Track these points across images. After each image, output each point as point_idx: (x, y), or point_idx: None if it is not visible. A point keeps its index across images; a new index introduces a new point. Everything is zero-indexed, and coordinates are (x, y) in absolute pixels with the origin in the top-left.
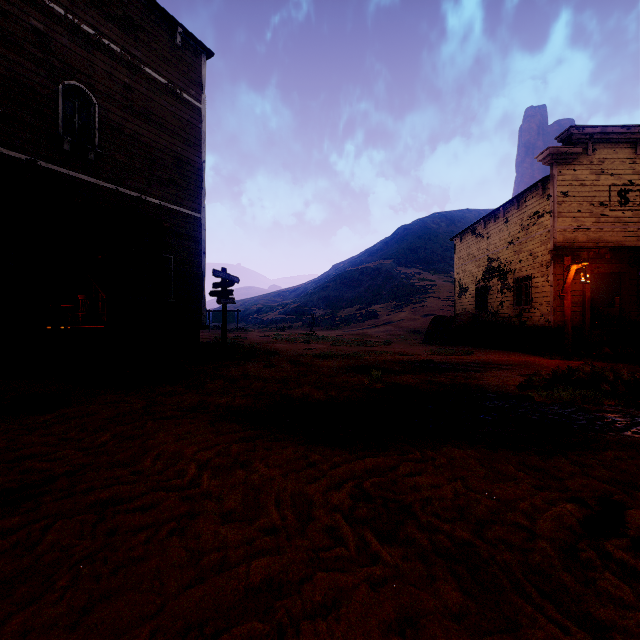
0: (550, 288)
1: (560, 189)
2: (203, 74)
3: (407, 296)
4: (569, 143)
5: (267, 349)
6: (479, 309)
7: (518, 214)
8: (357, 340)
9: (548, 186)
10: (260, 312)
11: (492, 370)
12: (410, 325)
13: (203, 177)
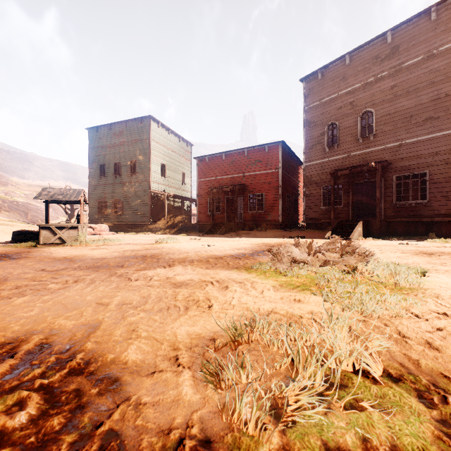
0: None
1: None
2: None
3: None
4: None
5: None
6: None
7: None
8: None
9: None
10: None
11: None
12: None
13: None
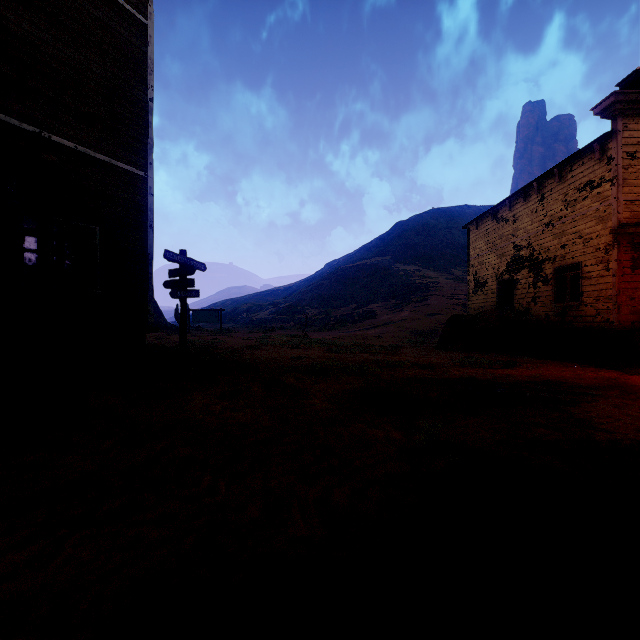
0: (612, 278)
1: (626, 149)
2: None
3: (407, 294)
4: (637, 89)
5: (241, 359)
6: (502, 307)
7: (560, 188)
8: (357, 344)
9: (609, 146)
10: (250, 311)
11: (588, 400)
12: (414, 326)
13: (149, 121)
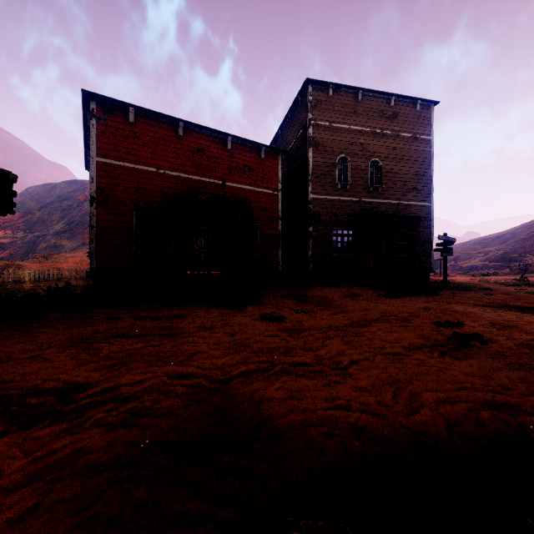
0: None
1: None
2: (431, 118)
3: None
4: None
5: (479, 287)
6: None
7: None
8: None
9: None
10: (457, 260)
11: None
12: None
13: (431, 180)
